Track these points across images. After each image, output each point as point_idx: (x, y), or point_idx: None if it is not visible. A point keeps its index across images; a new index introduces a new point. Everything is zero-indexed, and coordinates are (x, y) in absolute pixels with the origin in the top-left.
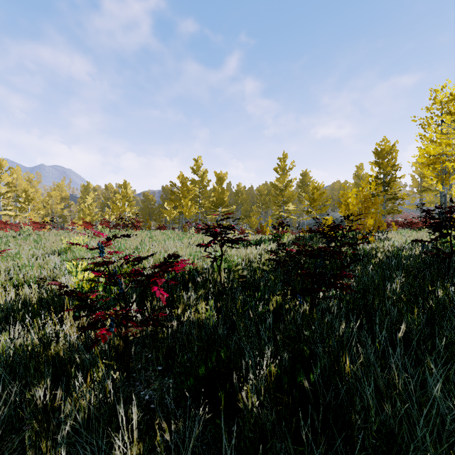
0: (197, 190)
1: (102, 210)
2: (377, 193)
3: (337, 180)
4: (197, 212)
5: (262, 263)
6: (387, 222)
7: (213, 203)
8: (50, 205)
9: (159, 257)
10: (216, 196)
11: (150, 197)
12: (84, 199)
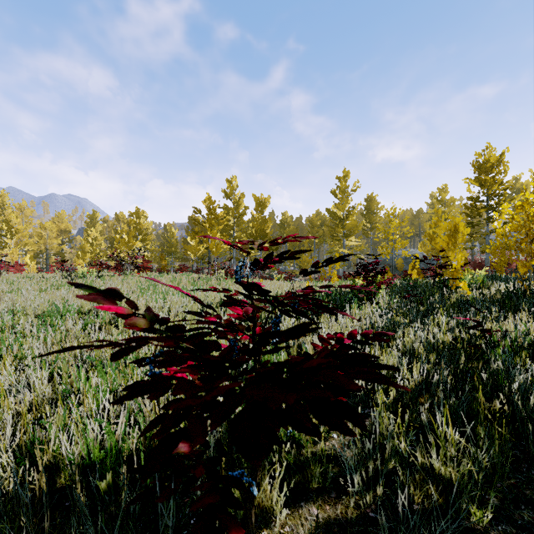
0: (231, 220)
1: (112, 245)
2: (478, 222)
3: (406, 209)
4: (232, 249)
5: (390, 401)
6: (476, 261)
7: (251, 236)
8: (43, 240)
9: (100, 356)
10: (255, 227)
11: (171, 230)
12: (88, 232)
